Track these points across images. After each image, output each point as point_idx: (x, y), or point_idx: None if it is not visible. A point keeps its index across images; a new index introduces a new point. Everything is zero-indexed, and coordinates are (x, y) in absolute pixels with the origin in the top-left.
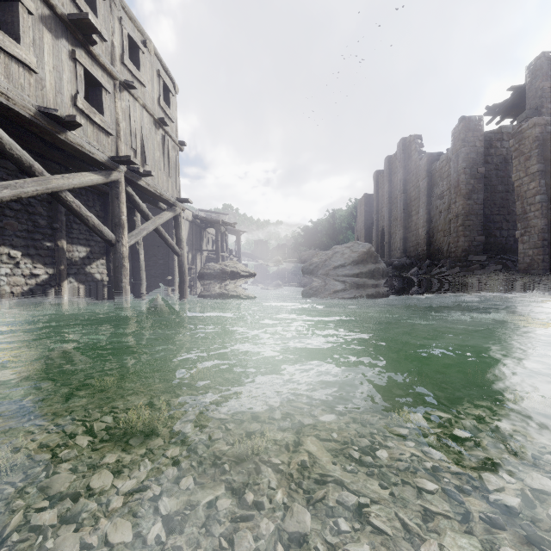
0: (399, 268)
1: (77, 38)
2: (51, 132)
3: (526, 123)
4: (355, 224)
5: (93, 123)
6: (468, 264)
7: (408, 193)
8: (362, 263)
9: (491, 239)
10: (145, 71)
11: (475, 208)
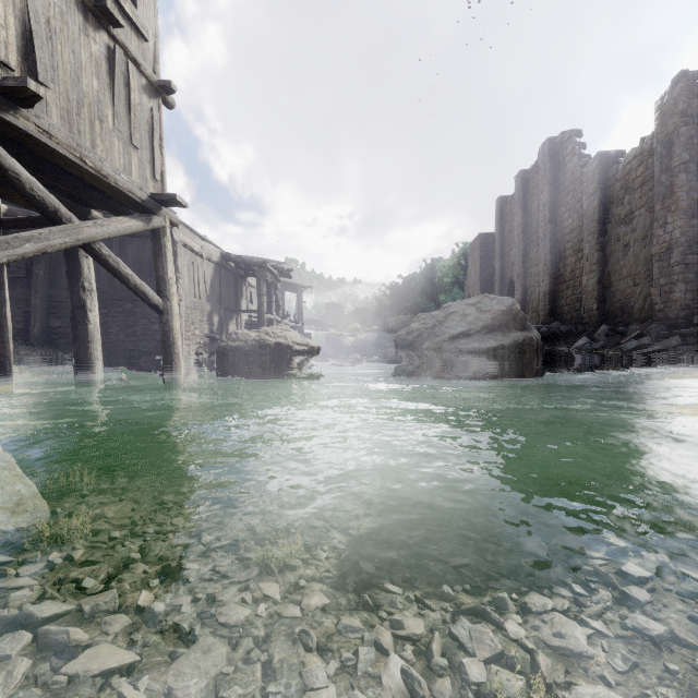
0: (549, 338)
1: None
2: None
3: None
4: (463, 278)
5: None
6: (697, 331)
7: (558, 222)
8: (500, 329)
9: None
10: None
11: None
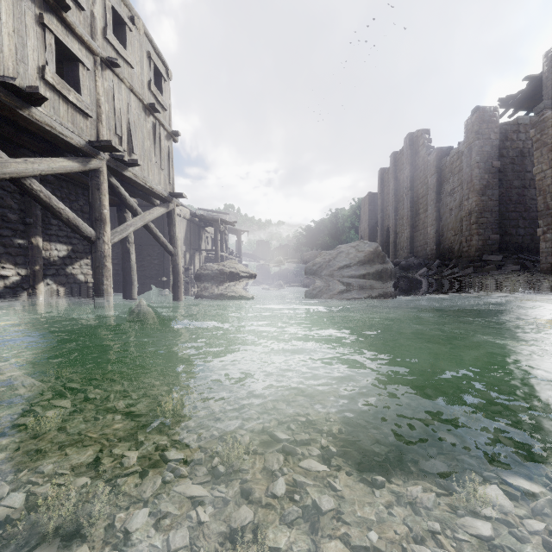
0: (406, 268)
1: (46, 1)
2: (9, 106)
3: (549, 111)
4: (358, 223)
5: (67, 102)
6: (483, 264)
7: (415, 190)
8: (369, 263)
9: (506, 238)
10: (132, 51)
11: (490, 205)
